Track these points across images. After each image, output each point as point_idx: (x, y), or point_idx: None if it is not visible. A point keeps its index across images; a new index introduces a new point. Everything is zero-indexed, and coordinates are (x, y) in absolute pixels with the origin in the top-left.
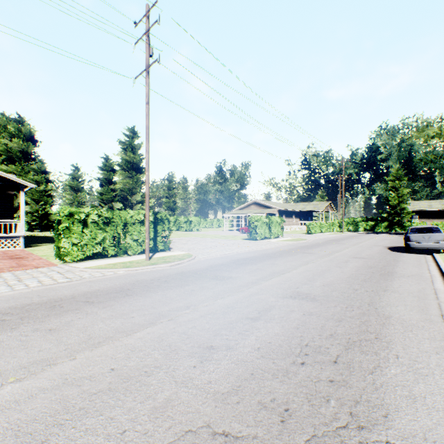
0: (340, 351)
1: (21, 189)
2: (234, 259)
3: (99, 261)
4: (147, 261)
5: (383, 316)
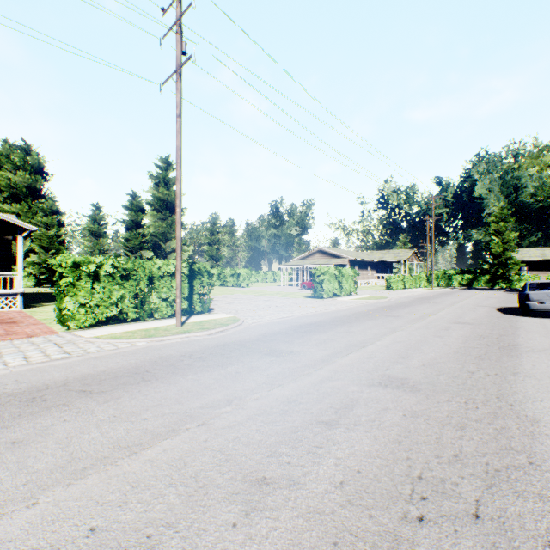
0: (478, 491)
1: (18, 232)
2: (295, 324)
3: (114, 327)
4: (178, 328)
5: (527, 418)
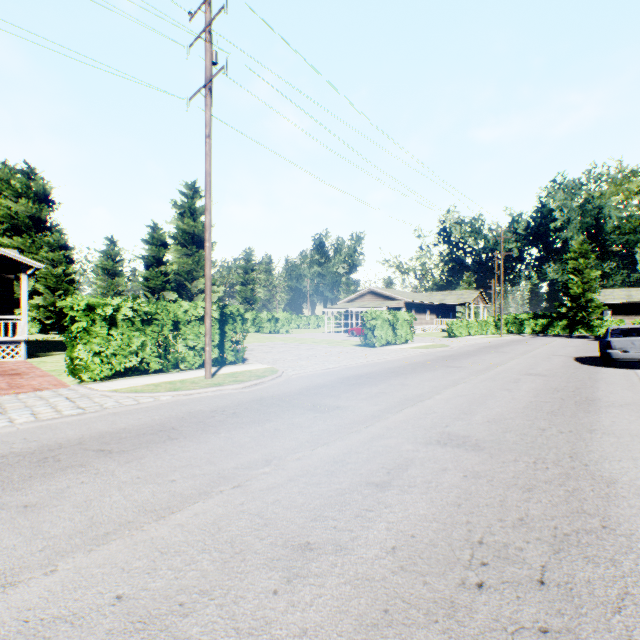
0: (545, 556)
1: (22, 270)
2: (343, 376)
3: (134, 379)
4: (208, 380)
5: (603, 479)
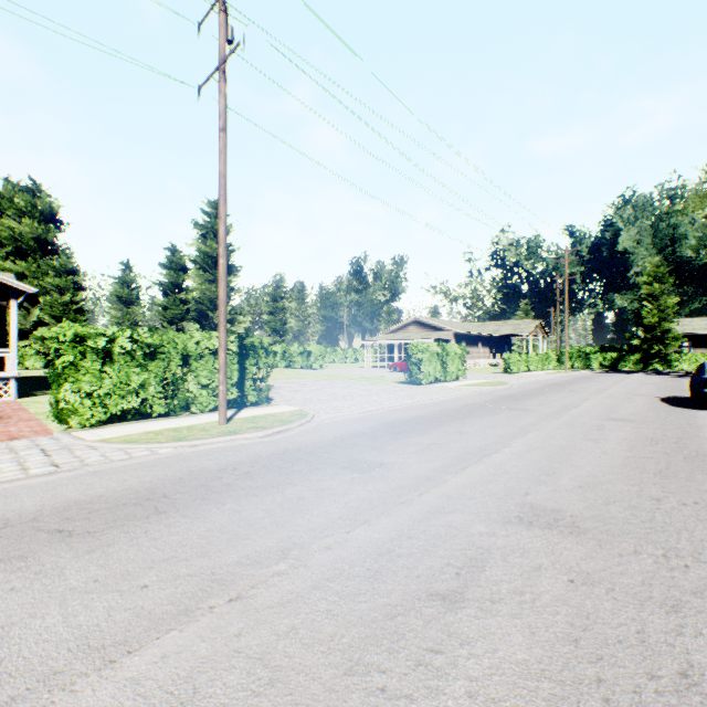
0: None
1: (11, 295)
2: (386, 421)
3: (133, 425)
4: (221, 427)
5: None
